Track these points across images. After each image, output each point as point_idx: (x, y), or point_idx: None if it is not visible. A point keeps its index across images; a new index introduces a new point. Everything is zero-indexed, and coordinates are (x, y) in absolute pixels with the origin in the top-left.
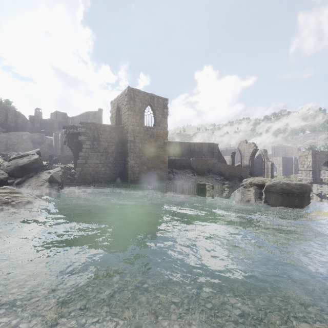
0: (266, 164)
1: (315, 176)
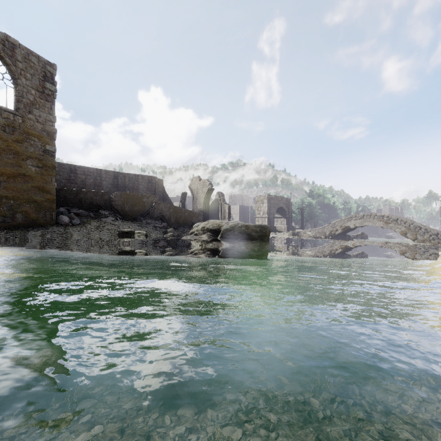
0: (223, 207)
1: (270, 223)
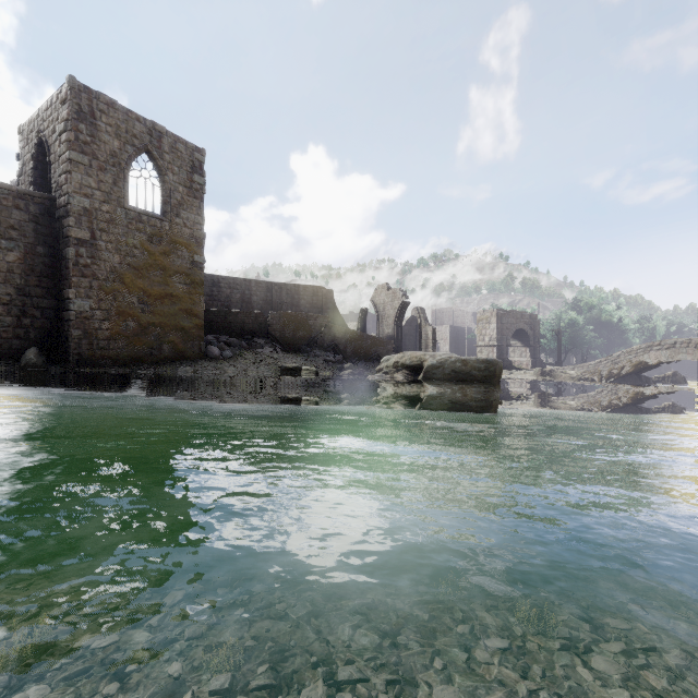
0: (424, 331)
1: (502, 355)
